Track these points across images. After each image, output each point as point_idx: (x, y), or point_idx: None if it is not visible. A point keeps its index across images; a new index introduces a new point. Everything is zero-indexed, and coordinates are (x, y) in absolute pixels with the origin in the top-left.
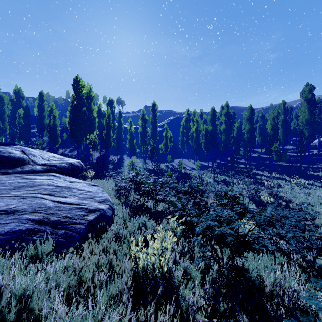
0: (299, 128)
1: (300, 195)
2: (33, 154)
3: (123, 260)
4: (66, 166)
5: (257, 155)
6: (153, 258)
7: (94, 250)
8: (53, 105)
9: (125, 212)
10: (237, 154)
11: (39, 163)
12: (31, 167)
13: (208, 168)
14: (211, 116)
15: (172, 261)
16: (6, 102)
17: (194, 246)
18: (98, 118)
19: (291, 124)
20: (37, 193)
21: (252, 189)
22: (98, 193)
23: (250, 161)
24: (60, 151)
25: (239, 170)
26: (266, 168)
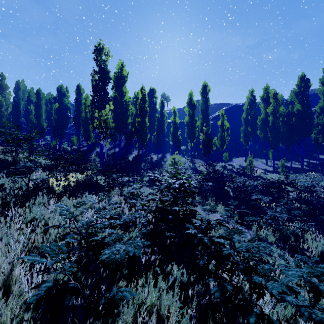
0: None
1: None
2: None
3: None
4: None
5: None
6: None
7: None
8: (88, 97)
9: None
10: None
11: None
12: None
13: (297, 171)
14: (300, 88)
15: None
16: (43, 97)
17: None
18: (136, 109)
19: None
20: None
21: None
22: None
23: None
24: (97, 149)
25: None
26: None
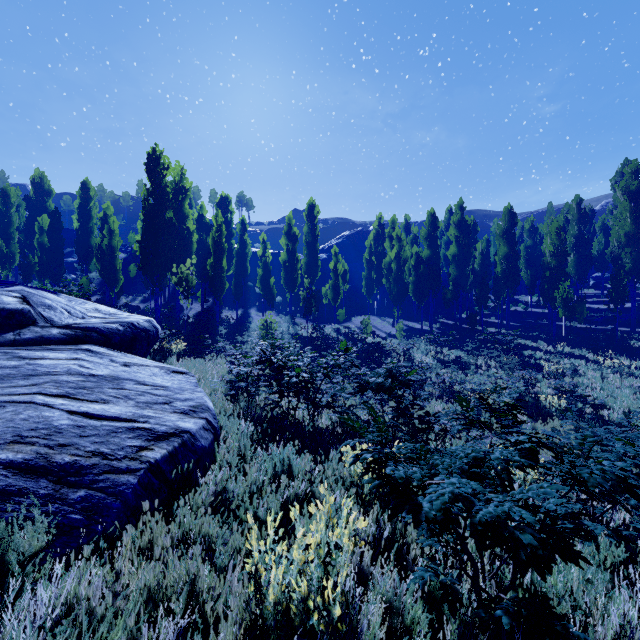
0: (612, 252)
1: (623, 392)
2: (50, 305)
3: (228, 569)
4: (120, 330)
5: (521, 308)
6: (305, 584)
7: (159, 541)
8: (109, 207)
9: (245, 433)
10: (483, 306)
11: (62, 323)
12: (40, 333)
13: (421, 335)
14: (428, 228)
15: (353, 569)
16: (15, 202)
17: (408, 525)
18: (199, 234)
19: (591, 245)
20: (35, 394)
21: (518, 380)
22: (183, 391)
23: (508, 321)
24: (122, 300)
25: (487, 339)
26: (543, 335)
